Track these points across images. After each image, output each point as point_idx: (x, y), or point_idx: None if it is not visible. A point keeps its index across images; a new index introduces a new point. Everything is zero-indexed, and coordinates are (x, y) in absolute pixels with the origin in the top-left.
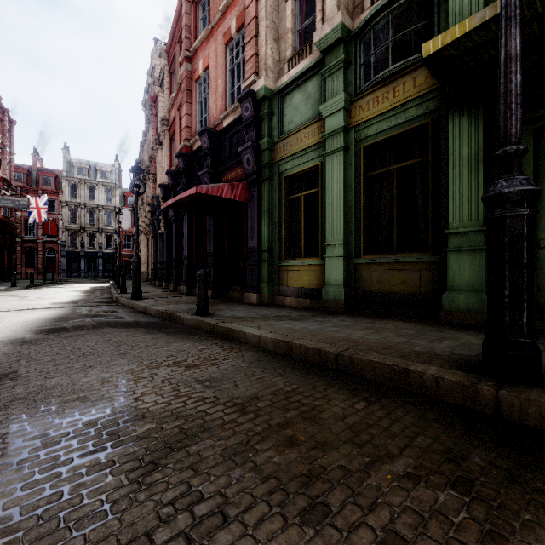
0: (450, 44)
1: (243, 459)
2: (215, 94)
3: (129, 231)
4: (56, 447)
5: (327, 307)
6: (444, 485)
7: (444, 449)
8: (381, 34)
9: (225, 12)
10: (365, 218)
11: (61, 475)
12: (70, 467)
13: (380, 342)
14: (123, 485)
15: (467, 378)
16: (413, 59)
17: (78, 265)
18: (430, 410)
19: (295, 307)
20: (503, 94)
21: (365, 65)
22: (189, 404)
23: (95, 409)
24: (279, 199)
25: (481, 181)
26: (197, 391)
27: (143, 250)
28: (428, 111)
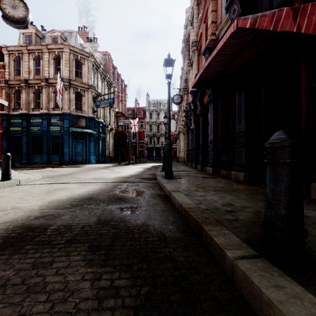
0: None
1: None
2: None
3: (176, 134)
4: None
5: None
6: None
7: None
8: None
9: None
10: None
11: None
12: None
13: None
14: None
15: None
16: None
17: (152, 153)
18: None
19: None
20: None
21: None
22: None
23: None
24: None
25: None
26: None
27: (181, 143)
28: None
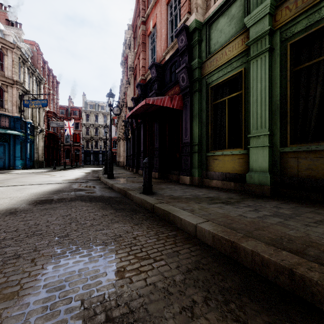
0: None
1: None
2: (160, 40)
3: (115, 138)
4: None
5: (251, 190)
6: None
7: None
8: None
9: None
10: (292, 110)
11: None
12: None
13: None
14: None
15: None
16: None
17: (90, 157)
18: None
19: (221, 189)
20: None
21: None
22: None
23: None
24: (207, 105)
25: None
26: None
27: (121, 149)
28: None
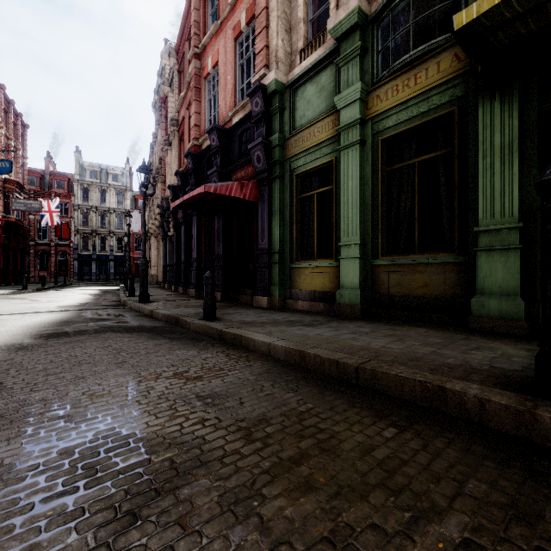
0: (485, 14)
1: (245, 510)
2: (225, 91)
3: (140, 234)
4: (18, 486)
5: (342, 312)
6: None
7: (506, 500)
8: (401, 18)
9: (234, 5)
10: (383, 216)
11: (13, 530)
12: (27, 516)
13: (404, 352)
14: (87, 550)
15: (520, 401)
16: (437, 41)
17: (90, 268)
18: (476, 441)
19: (308, 312)
20: None
21: (383, 53)
22: (185, 428)
23: (77, 432)
24: (291, 198)
25: (516, 173)
26: (197, 410)
27: (153, 253)
28: (454, 98)
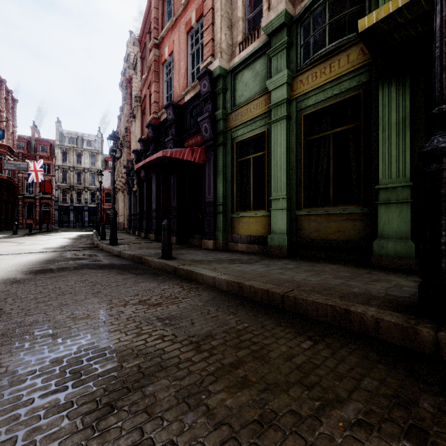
0: (383, 20)
1: (196, 402)
2: (179, 75)
3: (110, 189)
4: (21, 386)
5: (272, 252)
6: (398, 436)
7: (391, 392)
8: (319, 19)
9: (186, 5)
10: (305, 176)
11: (19, 418)
12: (29, 408)
13: (320, 284)
14: (77, 431)
15: (406, 319)
16: (347, 38)
17: (68, 217)
18: (372, 350)
19: (245, 252)
20: (439, 57)
21: (305, 46)
22: (149, 342)
23: (64, 346)
24: (232, 161)
25: (408, 143)
26: (158, 329)
27: (120, 205)
28: (360, 84)
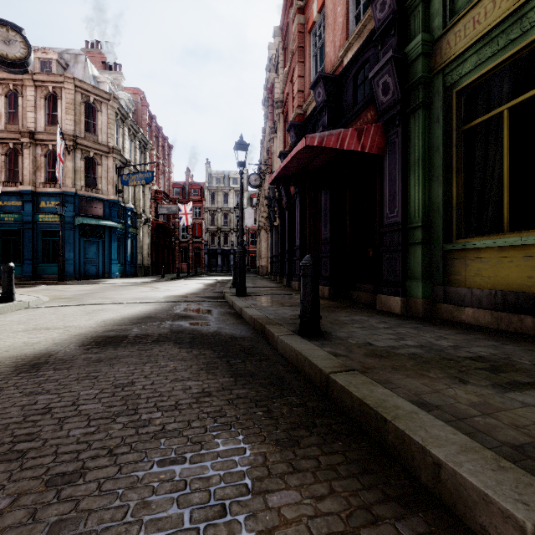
0: None
1: None
2: (333, 31)
3: (255, 229)
4: None
5: None
6: None
7: None
8: None
9: None
10: None
11: None
12: None
13: None
14: None
15: None
16: None
17: (216, 260)
18: None
19: (494, 331)
20: None
21: None
22: None
23: None
24: (445, 135)
25: None
26: None
27: (263, 245)
28: None
